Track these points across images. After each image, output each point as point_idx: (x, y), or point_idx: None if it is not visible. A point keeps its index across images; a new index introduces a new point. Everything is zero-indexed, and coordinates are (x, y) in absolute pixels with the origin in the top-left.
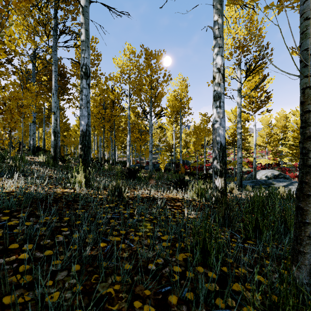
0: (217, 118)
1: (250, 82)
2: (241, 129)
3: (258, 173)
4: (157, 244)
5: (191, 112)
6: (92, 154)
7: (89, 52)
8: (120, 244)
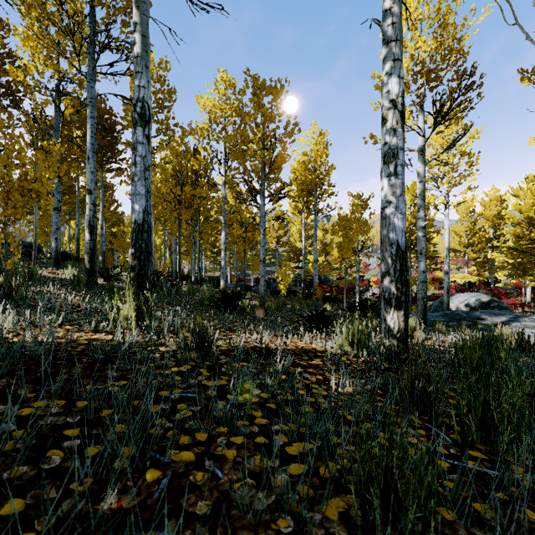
0: (391, 196)
1: (440, 137)
2: (425, 220)
3: (453, 298)
4: (277, 468)
5: (333, 192)
6: (161, 265)
7: (148, 77)
8: (192, 471)
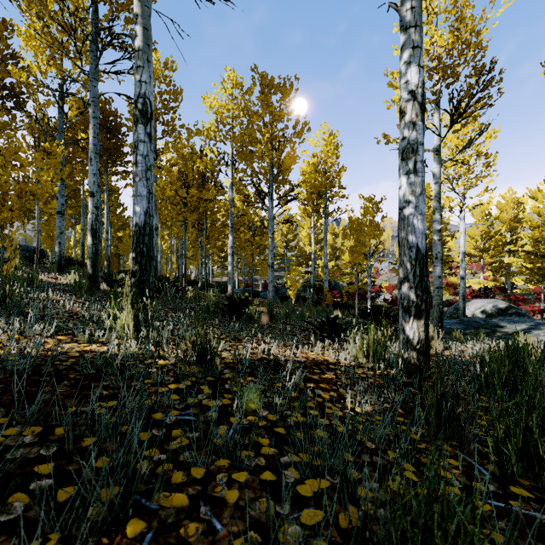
0: (410, 195)
1: (455, 137)
2: (440, 222)
3: (468, 305)
4: (286, 515)
5: (344, 195)
6: (167, 270)
7: (150, 72)
8: (184, 521)
